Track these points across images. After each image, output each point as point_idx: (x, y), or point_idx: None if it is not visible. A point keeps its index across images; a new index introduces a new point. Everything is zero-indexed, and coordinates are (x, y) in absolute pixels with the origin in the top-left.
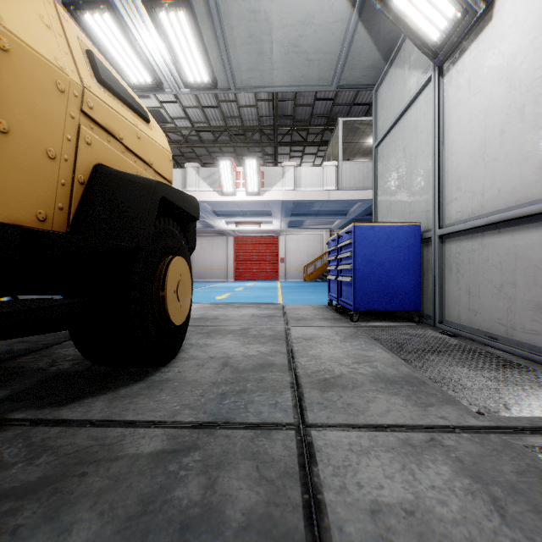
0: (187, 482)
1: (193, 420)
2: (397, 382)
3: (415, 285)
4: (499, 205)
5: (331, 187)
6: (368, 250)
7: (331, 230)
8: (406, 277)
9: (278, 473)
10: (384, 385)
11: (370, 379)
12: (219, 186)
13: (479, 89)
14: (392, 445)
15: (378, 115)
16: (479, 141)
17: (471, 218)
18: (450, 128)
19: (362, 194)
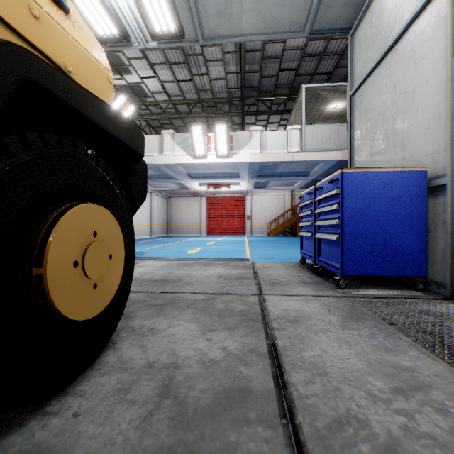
0: None
1: None
2: None
3: (419, 245)
4: None
5: (295, 149)
6: (360, 201)
7: (292, 191)
8: (407, 234)
9: None
10: None
11: None
12: (192, 150)
13: None
14: None
15: (354, 60)
16: None
17: None
18: None
19: (324, 155)
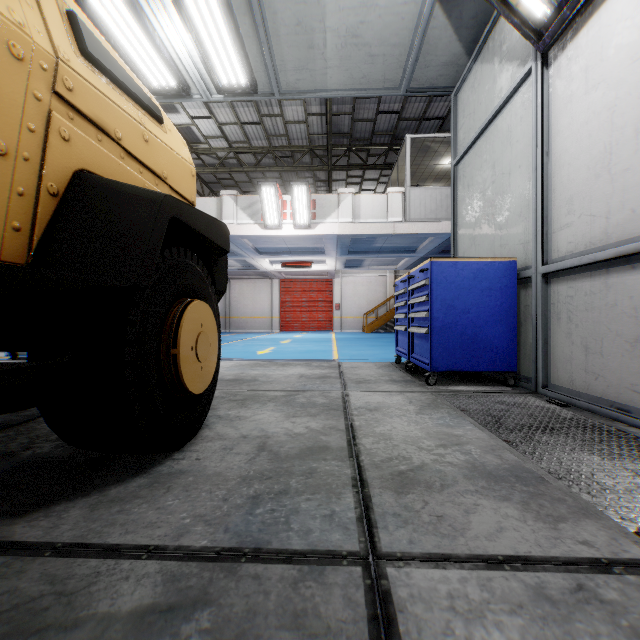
0: None
1: (207, 545)
2: (504, 478)
3: (510, 339)
4: (631, 231)
5: (397, 218)
6: (449, 293)
7: (396, 271)
8: (498, 328)
9: None
10: (485, 483)
11: (464, 473)
12: (262, 218)
13: (601, 78)
14: (519, 599)
15: (458, 125)
16: (601, 148)
17: (589, 249)
18: (558, 133)
19: (434, 227)
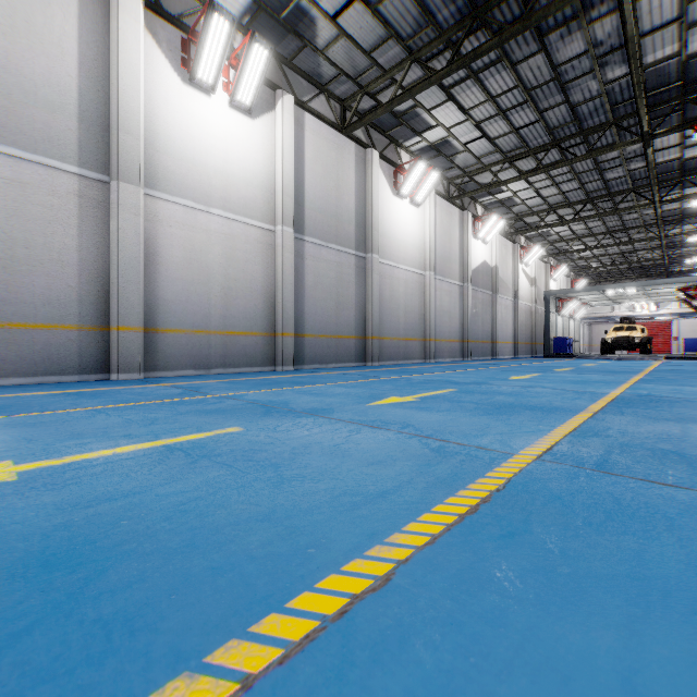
0: None
1: None
2: None
3: (696, 348)
4: None
5: None
6: (685, 342)
7: None
8: (694, 347)
9: None
10: None
11: None
12: (632, 309)
13: None
14: None
15: None
16: None
17: None
18: None
19: None
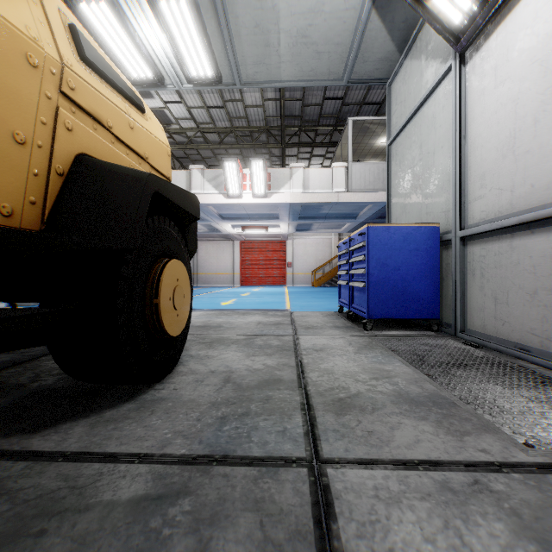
0: (171, 545)
1: (186, 453)
2: (423, 403)
3: (434, 291)
4: (531, 202)
5: (340, 189)
6: (383, 253)
7: (340, 234)
8: (423, 282)
9: (287, 532)
10: (408, 407)
11: (392, 399)
12: (225, 188)
13: (508, 75)
14: (428, 490)
15: (391, 111)
16: (508, 133)
17: (498, 217)
18: (473, 120)
19: (372, 196)
